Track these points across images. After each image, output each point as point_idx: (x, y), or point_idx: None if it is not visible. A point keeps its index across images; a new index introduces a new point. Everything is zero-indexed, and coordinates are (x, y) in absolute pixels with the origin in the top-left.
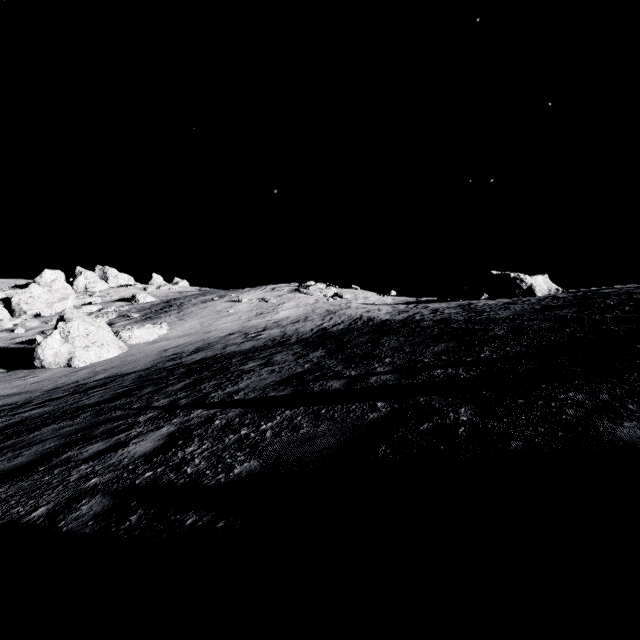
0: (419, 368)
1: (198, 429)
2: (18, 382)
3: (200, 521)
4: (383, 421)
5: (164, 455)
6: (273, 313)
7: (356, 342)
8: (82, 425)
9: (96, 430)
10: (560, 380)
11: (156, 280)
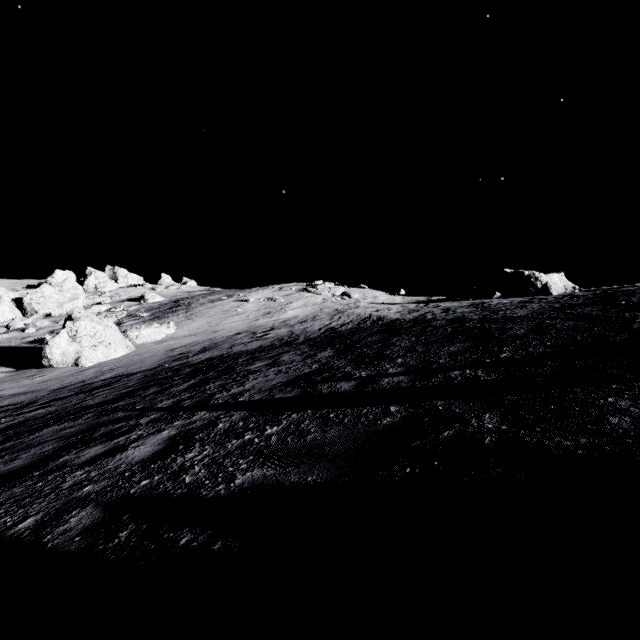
0: (434, 369)
1: (200, 433)
2: (26, 381)
3: (195, 541)
4: (398, 427)
5: (163, 461)
6: (281, 312)
7: (366, 342)
8: (83, 427)
9: (96, 432)
10: (596, 384)
11: (165, 280)
